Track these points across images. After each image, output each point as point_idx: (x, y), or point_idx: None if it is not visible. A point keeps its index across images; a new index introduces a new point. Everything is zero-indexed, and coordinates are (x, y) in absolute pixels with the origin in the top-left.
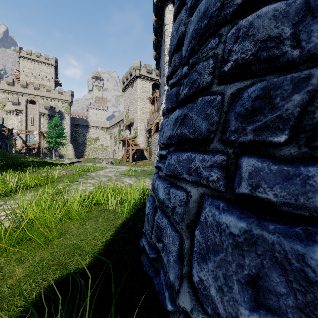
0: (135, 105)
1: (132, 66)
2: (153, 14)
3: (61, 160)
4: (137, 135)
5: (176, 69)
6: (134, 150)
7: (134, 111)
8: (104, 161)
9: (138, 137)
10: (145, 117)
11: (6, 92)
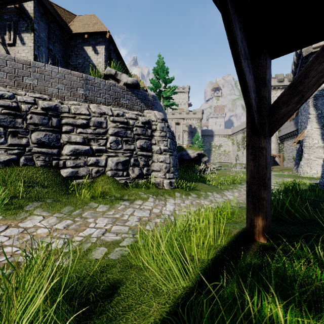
0: None
1: None
2: (294, 54)
3: None
4: None
5: None
6: None
7: None
8: (238, 166)
9: None
10: None
11: None
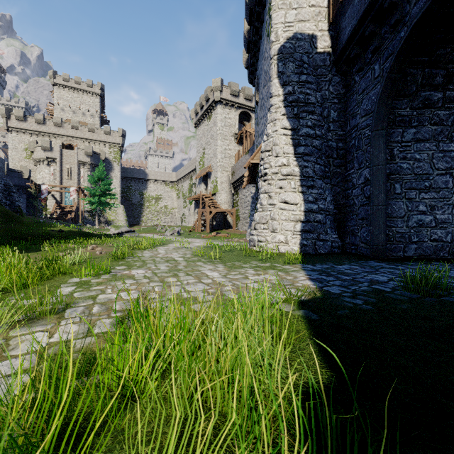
0: (214, 146)
1: (209, 87)
2: None
3: (107, 228)
4: (217, 191)
5: None
6: (213, 213)
7: (212, 155)
8: (168, 231)
9: (219, 194)
10: (229, 163)
11: (35, 133)
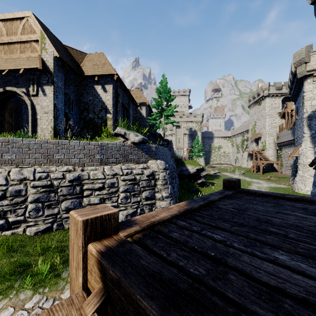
0: (263, 121)
1: (260, 87)
2: (290, 72)
3: None
4: (266, 149)
5: (314, 190)
6: (264, 164)
7: (262, 127)
8: (237, 172)
9: (267, 150)
10: (274, 131)
11: None
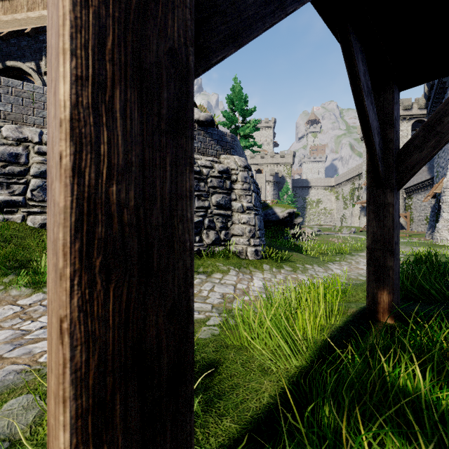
0: None
1: None
2: None
3: None
4: None
5: None
6: None
7: None
8: (345, 230)
9: None
10: None
11: None
